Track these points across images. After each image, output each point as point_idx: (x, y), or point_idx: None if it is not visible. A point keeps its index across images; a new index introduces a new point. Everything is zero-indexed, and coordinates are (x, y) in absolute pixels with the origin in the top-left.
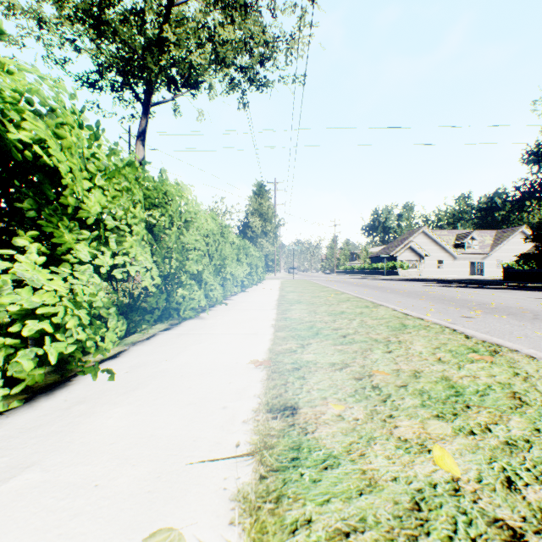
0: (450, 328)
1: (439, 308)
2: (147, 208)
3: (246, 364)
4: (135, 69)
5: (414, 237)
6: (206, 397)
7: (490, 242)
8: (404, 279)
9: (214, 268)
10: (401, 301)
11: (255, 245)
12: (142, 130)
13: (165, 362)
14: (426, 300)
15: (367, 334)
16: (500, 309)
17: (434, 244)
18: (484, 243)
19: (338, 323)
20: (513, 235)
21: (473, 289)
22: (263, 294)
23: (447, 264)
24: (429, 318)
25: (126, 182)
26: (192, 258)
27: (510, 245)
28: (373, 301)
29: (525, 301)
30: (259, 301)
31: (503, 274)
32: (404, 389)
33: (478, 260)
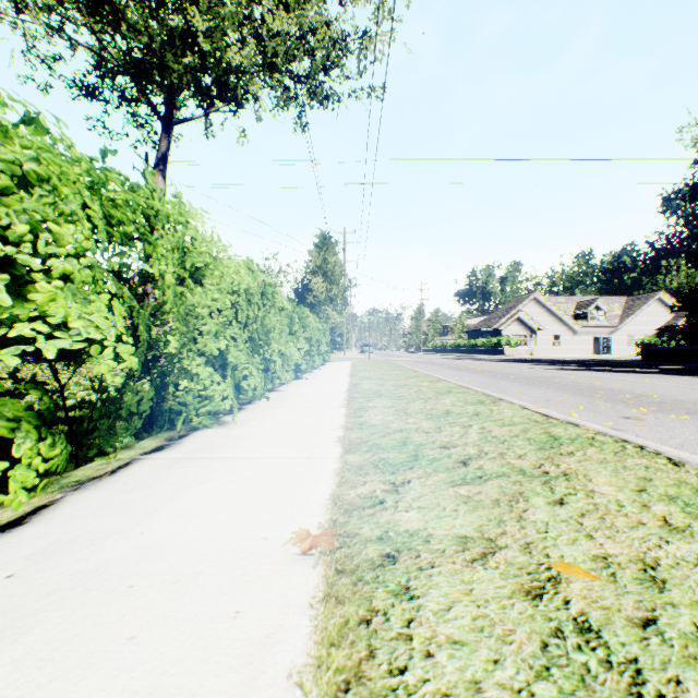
0: (632, 442)
1: (583, 403)
2: (121, 239)
3: (282, 543)
4: (152, 70)
5: (523, 305)
6: (157, 688)
7: (619, 312)
8: (513, 360)
9: (253, 344)
10: (524, 392)
11: (317, 314)
12: (162, 156)
13: (115, 537)
14: (557, 390)
15: (503, 458)
16: (671, 404)
17: (549, 314)
18: (612, 313)
19: (446, 433)
20: (648, 303)
21: (611, 373)
22: (327, 382)
23: (565, 340)
24: (586, 423)
25: (36, 165)
26: (209, 328)
27: (644, 316)
28: (487, 392)
29: (695, 392)
30: (321, 393)
31: (642, 353)
32: (659, 639)
33: (603, 335)
